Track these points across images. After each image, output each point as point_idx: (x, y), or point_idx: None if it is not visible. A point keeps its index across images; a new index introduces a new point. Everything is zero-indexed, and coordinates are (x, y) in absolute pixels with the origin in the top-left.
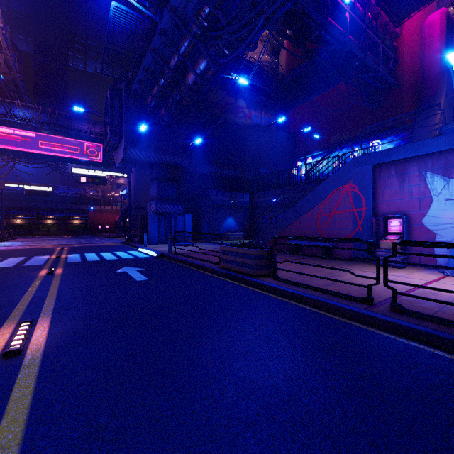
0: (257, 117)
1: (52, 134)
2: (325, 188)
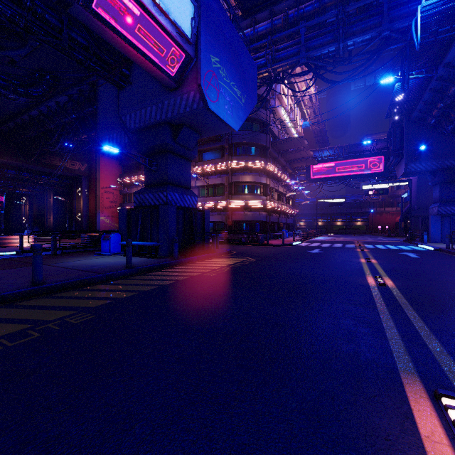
0: None
1: (345, 160)
2: None
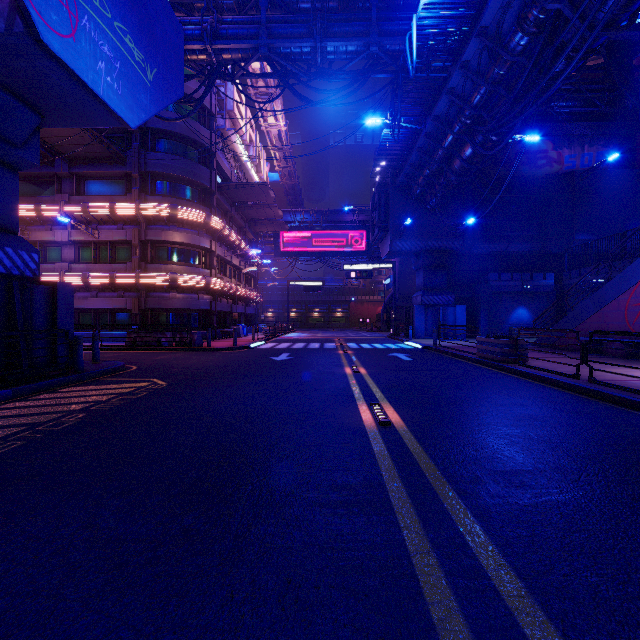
0: (572, 157)
1: (323, 230)
2: (634, 270)
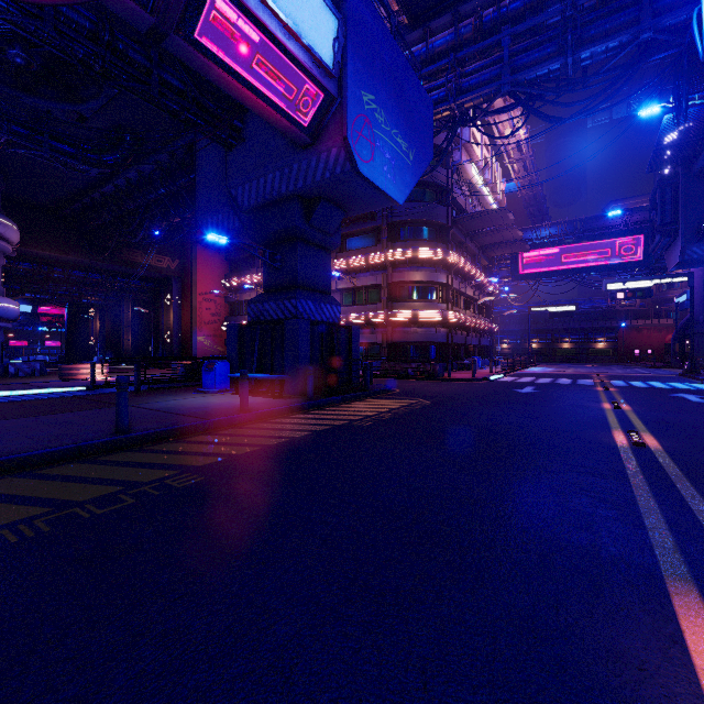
0: None
1: (576, 243)
2: None
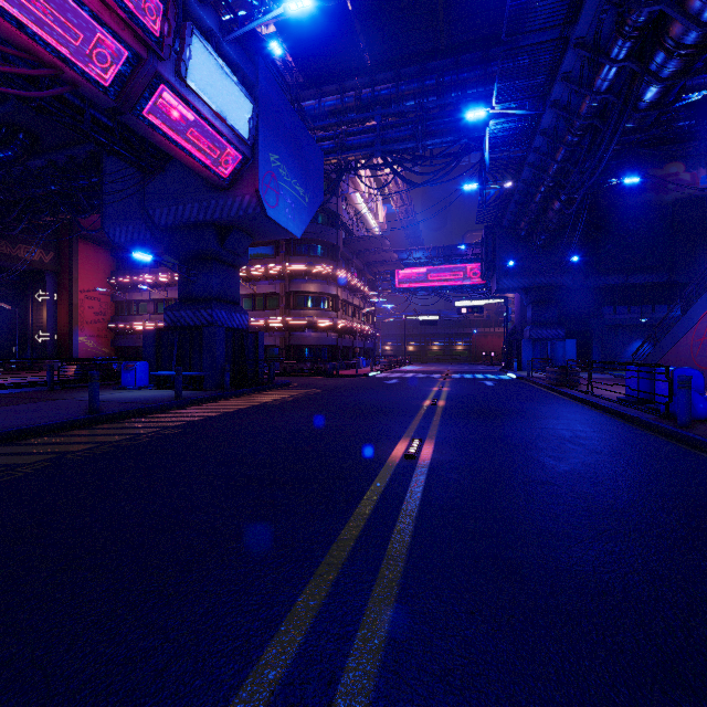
0: None
1: (439, 265)
2: (696, 311)
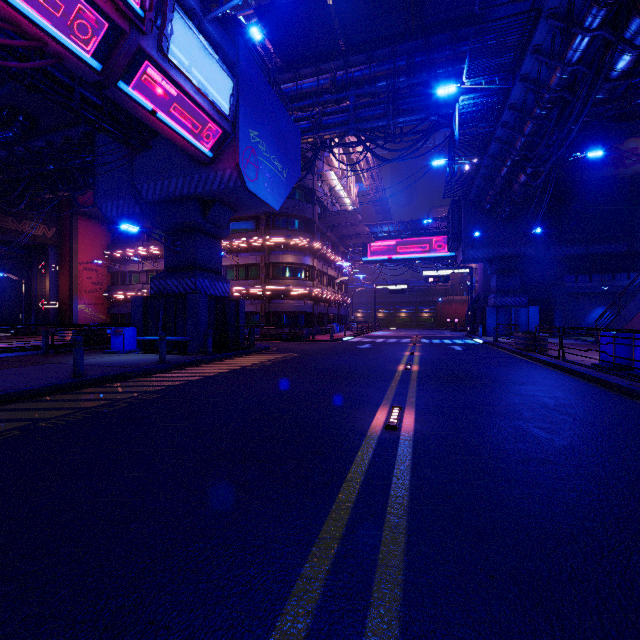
0: None
1: (407, 238)
2: None
